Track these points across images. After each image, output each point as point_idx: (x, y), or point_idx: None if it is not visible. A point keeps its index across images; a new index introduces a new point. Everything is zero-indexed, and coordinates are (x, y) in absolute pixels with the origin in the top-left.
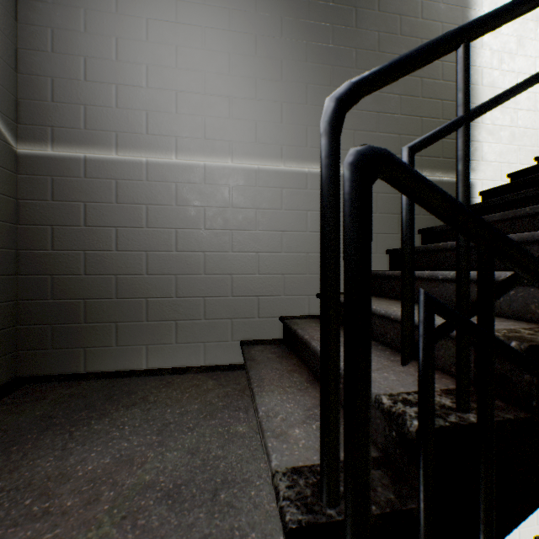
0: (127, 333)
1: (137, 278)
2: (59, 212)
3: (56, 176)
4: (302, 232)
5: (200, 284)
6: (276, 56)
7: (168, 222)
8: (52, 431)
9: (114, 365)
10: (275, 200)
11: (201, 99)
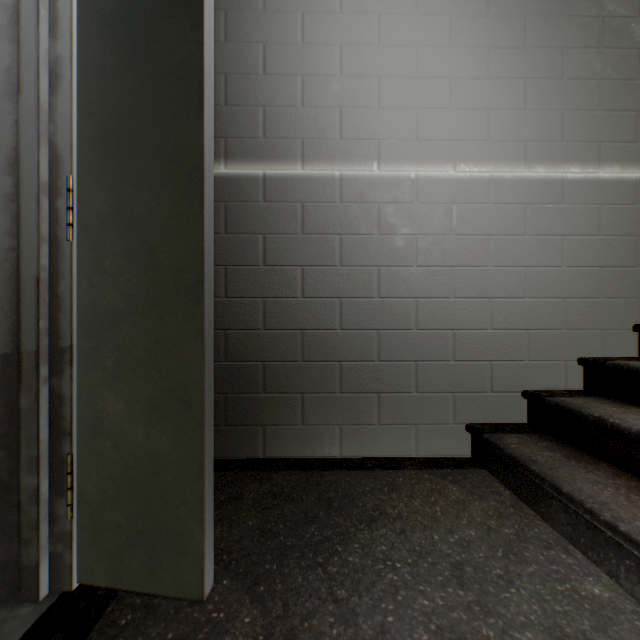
0: (315, 407)
1: (328, 334)
2: (233, 248)
3: (230, 201)
4: (556, 268)
5: (410, 342)
6: (517, 13)
7: (367, 258)
8: (293, 560)
9: (300, 450)
10: (515, 221)
11: (411, 85)
